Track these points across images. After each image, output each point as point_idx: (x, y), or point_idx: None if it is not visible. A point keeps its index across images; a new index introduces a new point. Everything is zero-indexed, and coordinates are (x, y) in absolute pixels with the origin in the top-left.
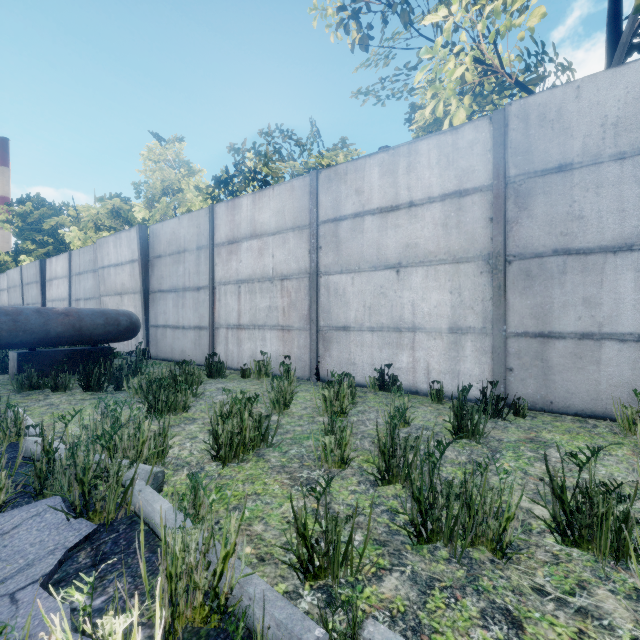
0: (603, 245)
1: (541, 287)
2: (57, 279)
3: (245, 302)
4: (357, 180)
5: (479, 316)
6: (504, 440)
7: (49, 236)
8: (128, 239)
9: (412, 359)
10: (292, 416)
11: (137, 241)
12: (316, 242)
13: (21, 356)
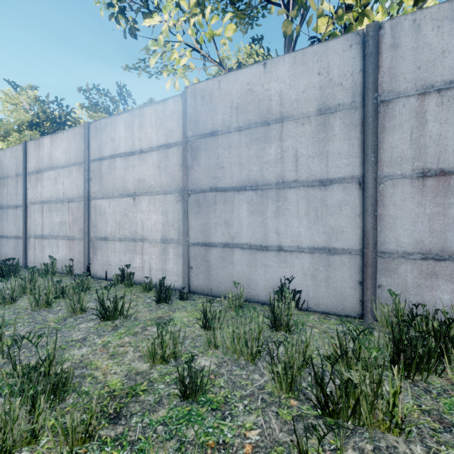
0: (233, 186)
1: (205, 212)
2: None
3: (46, 218)
4: (112, 131)
5: (176, 231)
6: (139, 320)
7: None
8: None
9: (142, 261)
10: (10, 309)
11: None
12: (87, 175)
13: None
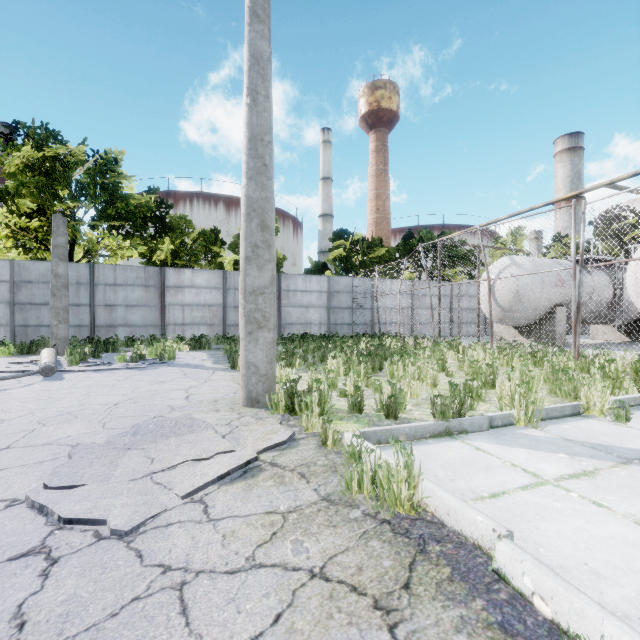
0: (41, 303)
1: (25, 313)
2: None
3: None
4: None
5: (6, 320)
6: None
7: None
8: None
9: None
10: None
11: None
12: None
13: None
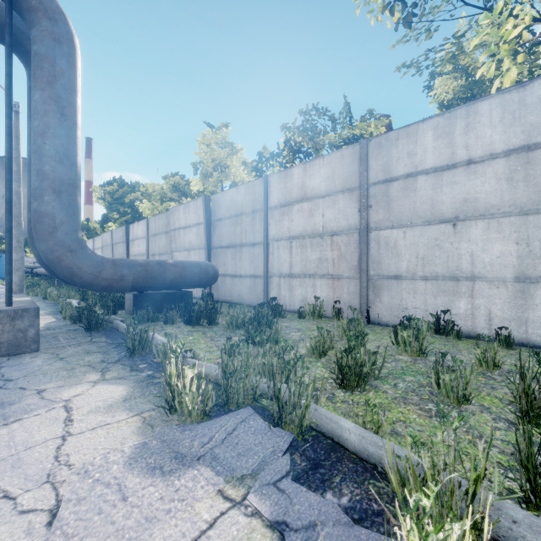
0: None
1: None
2: (138, 239)
3: (296, 255)
4: (409, 144)
5: None
6: None
7: (127, 208)
8: (195, 207)
9: (471, 306)
10: None
11: (203, 208)
12: (366, 202)
13: (135, 297)
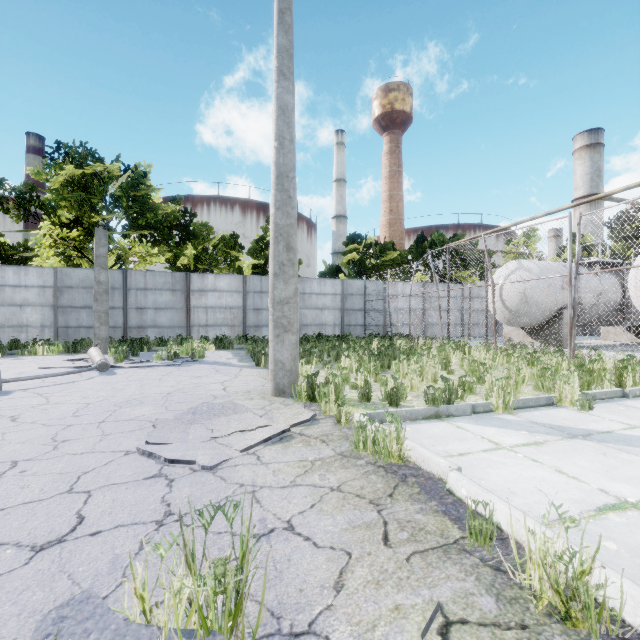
0: (80, 306)
1: (67, 315)
2: None
3: None
4: (2, 273)
5: (50, 322)
6: None
7: None
8: None
9: (27, 336)
10: None
11: None
12: None
13: None
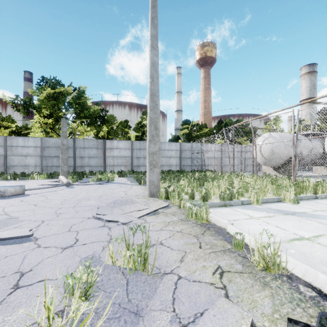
0: (53, 156)
1: (47, 160)
2: None
3: None
4: (17, 140)
5: (39, 164)
6: None
7: None
8: None
9: (28, 170)
10: None
11: None
12: (6, 149)
13: None
